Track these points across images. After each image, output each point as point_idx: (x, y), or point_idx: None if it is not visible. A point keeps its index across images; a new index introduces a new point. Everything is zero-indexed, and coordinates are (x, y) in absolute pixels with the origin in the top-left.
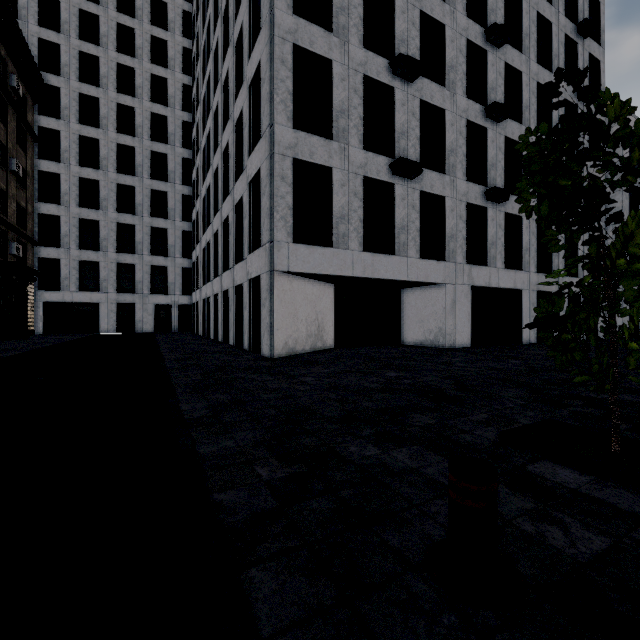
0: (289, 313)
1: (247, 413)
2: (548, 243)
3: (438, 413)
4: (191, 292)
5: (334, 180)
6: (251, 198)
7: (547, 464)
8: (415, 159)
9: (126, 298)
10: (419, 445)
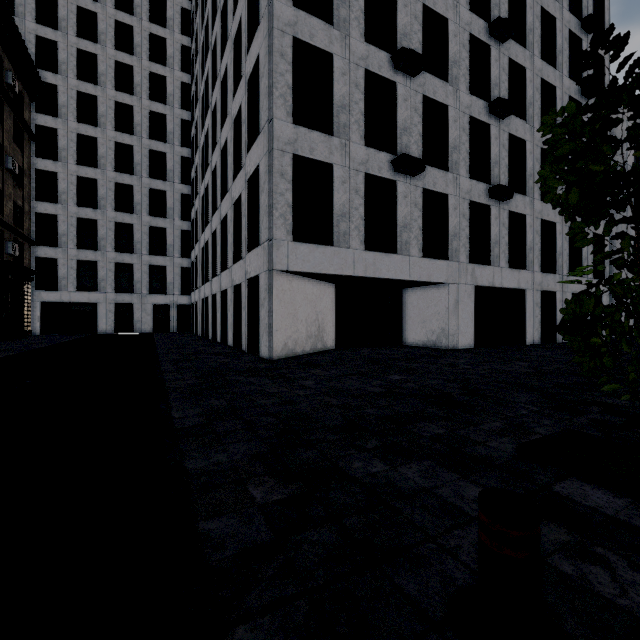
0: (288, 313)
1: (242, 421)
2: (552, 242)
3: (447, 421)
4: (190, 292)
5: (335, 177)
6: (250, 196)
7: (575, 483)
8: (417, 156)
9: (124, 298)
10: (430, 460)
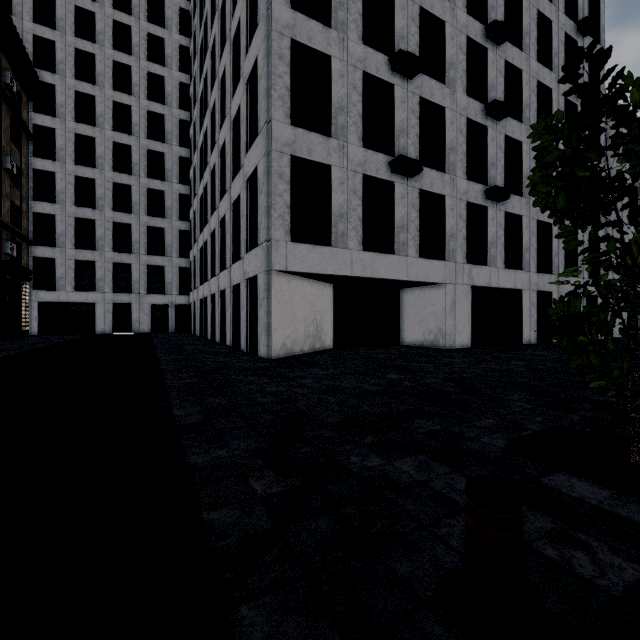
0: (287, 313)
1: (242, 419)
2: (548, 243)
3: (442, 418)
4: (188, 292)
5: (333, 178)
6: (248, 196)
7: (563, 476)
8: (415, 157)
9: (122, 298)
10: (424, 454)
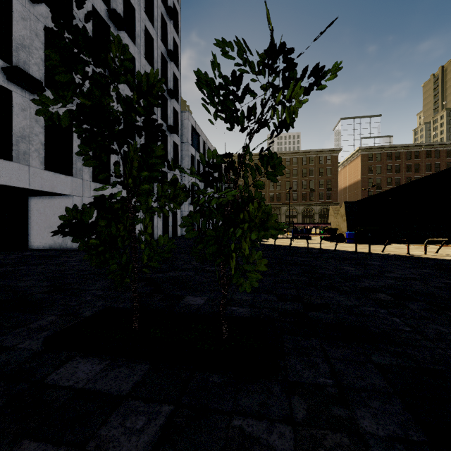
0: None
1: None
2: None
3: None
4: None
5: None
6: None
7: (74, 363)
8: (39, 77)
9: None
10: None
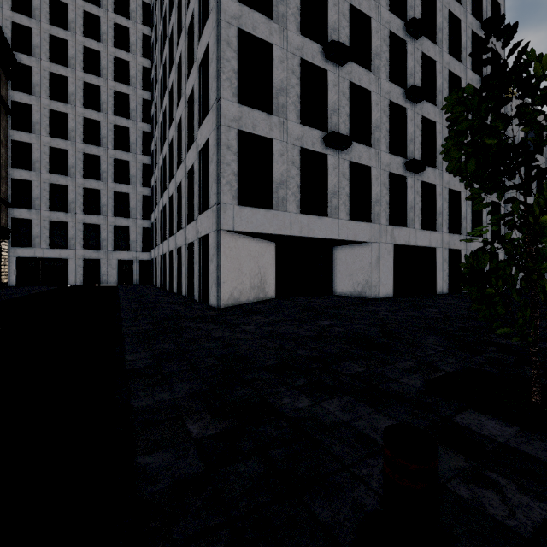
0: (234, 268)
1: (188, 363)
2: (458, 208)
3: (367, 361)
4: (150, 249)
5: (274, 150)
6: (201, 165)
7: (473, 414)
8: (345, 133)
9: (92, 254)
10: (350, 395)
